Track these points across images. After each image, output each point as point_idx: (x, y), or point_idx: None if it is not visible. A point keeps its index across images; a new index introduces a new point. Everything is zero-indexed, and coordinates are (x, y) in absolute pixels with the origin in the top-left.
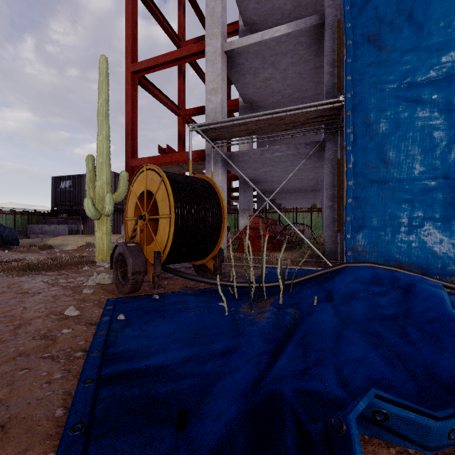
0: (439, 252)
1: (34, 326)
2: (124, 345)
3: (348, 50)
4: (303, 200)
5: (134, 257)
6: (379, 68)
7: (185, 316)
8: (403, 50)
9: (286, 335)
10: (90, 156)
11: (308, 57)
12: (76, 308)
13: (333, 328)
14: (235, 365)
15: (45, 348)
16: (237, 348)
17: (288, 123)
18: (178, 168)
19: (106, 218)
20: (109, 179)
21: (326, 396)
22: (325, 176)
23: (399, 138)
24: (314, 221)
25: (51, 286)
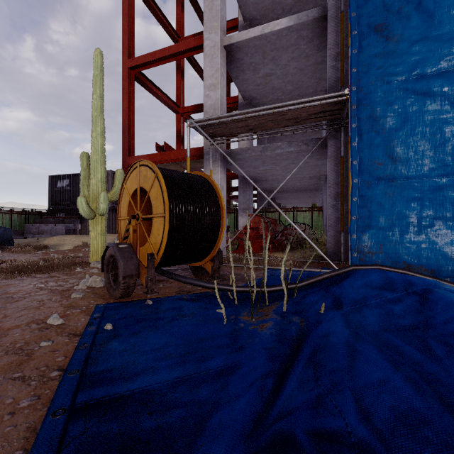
0: (450, 254)
1: (10, 338)
2: (107, 362)
3: (353, 41)
4: (303, 199)
5: (126, 260)
6: (387, 59)
7: (179, 325)
8: (412, 40)
9: (292, 350)
10: (85, 154)
11: (309, 52)
12: (61, 315)
13: (345, 342)
14: (235, 391)
15: (18, 365)
16: (236, 366)
17: (290, 119)
18: (177, 166)
19: (100, 218)
20: (104, 177)
21: (348, 438)
22: (328, 174)
23: (407, 133)
24: (315, 220)
25: (39, 290)
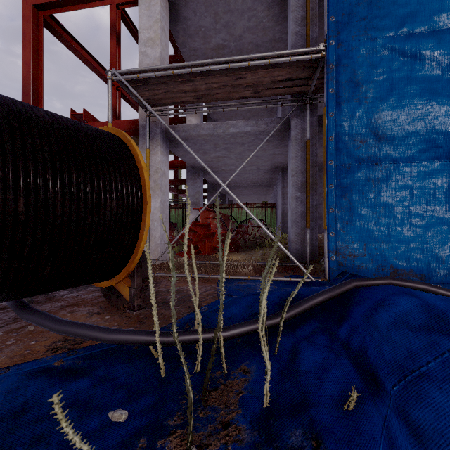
0: (442, 255)
1: None
2: None
3: None
4: (255, 196)
5: None
6: (371, 9)
7: None
8: None
9: None
10: None
11: (267, 24)
12: None
13: None
14: None
15: None
16: None
17: (249, 86)
18: None
19: None
20: None
21: None
22: (291, 160)
23: (394, 105)
24: (268, 217)
25: None
